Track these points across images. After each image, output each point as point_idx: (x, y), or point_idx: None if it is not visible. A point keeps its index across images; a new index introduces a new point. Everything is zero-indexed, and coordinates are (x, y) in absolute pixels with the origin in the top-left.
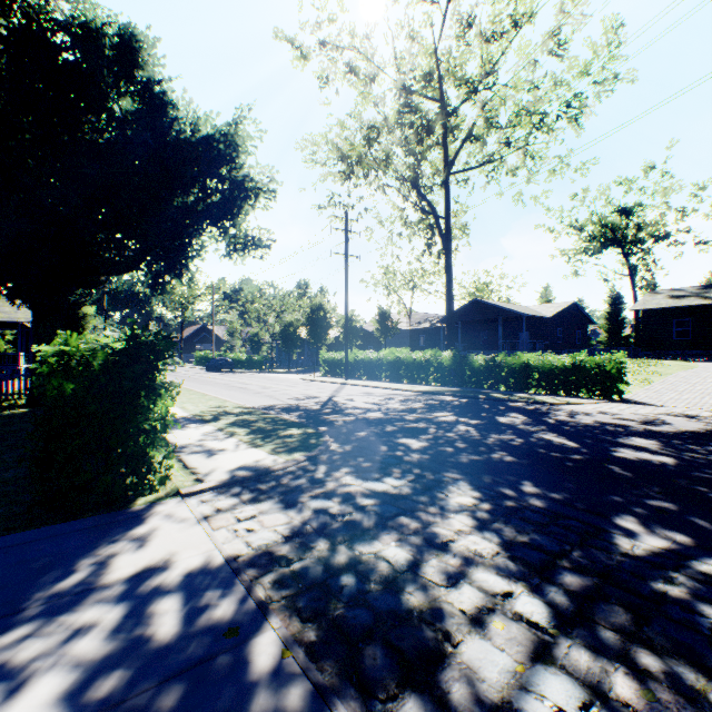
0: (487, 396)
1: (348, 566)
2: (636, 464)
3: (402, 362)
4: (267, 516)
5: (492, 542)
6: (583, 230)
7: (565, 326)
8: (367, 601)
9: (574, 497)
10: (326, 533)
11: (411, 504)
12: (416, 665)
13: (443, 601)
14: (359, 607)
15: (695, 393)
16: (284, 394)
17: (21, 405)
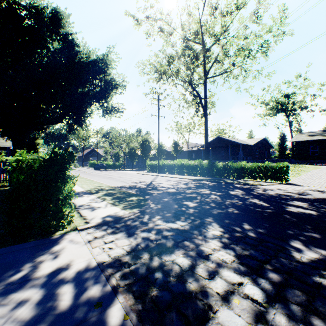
0: (224, 181)
1: (159, 268)
2: (298, 214)
3: (184, 165)
4: (119, 241)
5: (230, 255)
6: (268, 105)
7: (259, 149)
8: (168, 287)
9: (269, 231)
10: (148, 250)
11: (189, 235)
12: (194, 325)
13: (207, 287)
14: (164, 291)
15: (321, 180)
16: (129, 180)
17: (7, 185)
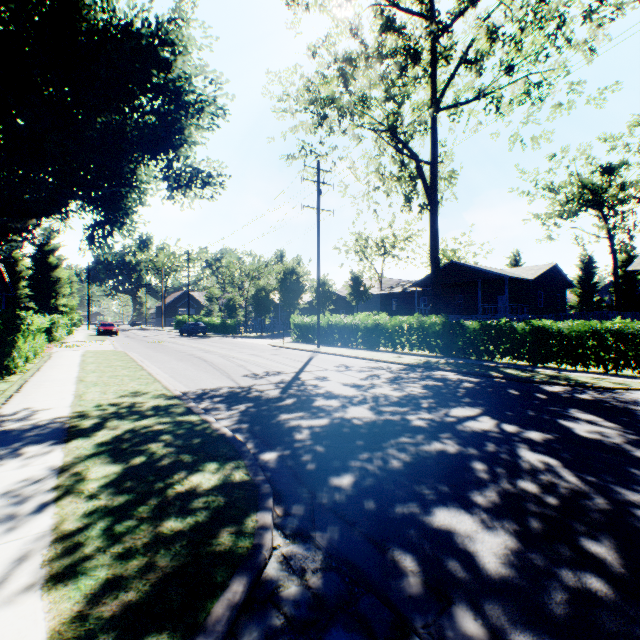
0: (503, 374)
1: None
2: None
3: (381, 327)
4: None
5: None
6: (558, 193)
7: (546, 289)
8: None
9: None
10: None
11: None
12: None
13: None
14: None
15: None
16: (241, 367)
17: None
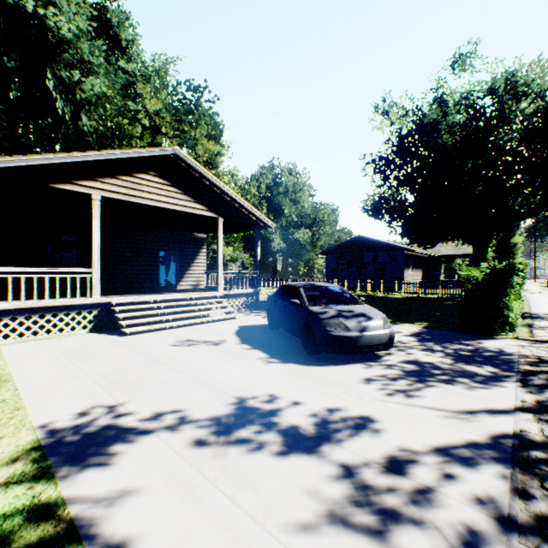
0: None
1: None
2: None
3: None
4: None
5: None
6: None
7: None
8: None
9: None
10: None
11: None
12: None
13: None
14: None
15: None
16: None
17: None
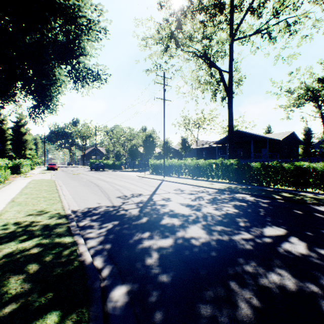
0: (282, 196)
1: None
2: None
3: (199, 166)
4: None
5: None
6: (293, 94)
7: (288, 145)
8: None
9: None
10: None
11: None
12: None
13: None
14: None
15: None
16: (117, 191)
17: None
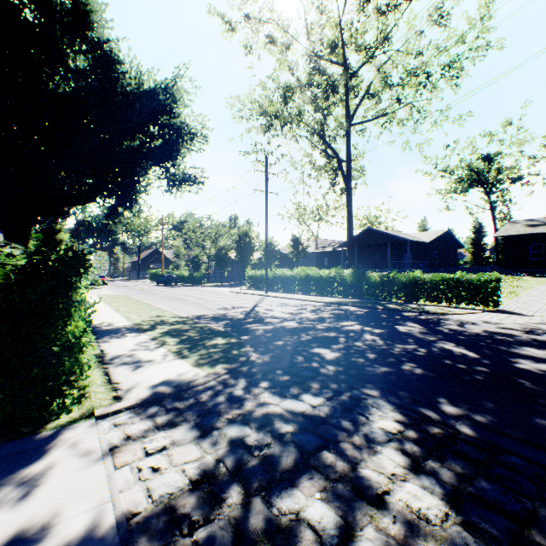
0: (384, 307)
1: (264, 538)
2: (544, 377)
3: (311, 278)
4: (178, 448)
5: (435, 495)
6: (453, 174)
7: (440, 249)
8: None
9: (501, 421)
10: (240, 476)
11: (332, 431)
12: None
13: None
14: None
15: None
16: (215, 304)
17: None
